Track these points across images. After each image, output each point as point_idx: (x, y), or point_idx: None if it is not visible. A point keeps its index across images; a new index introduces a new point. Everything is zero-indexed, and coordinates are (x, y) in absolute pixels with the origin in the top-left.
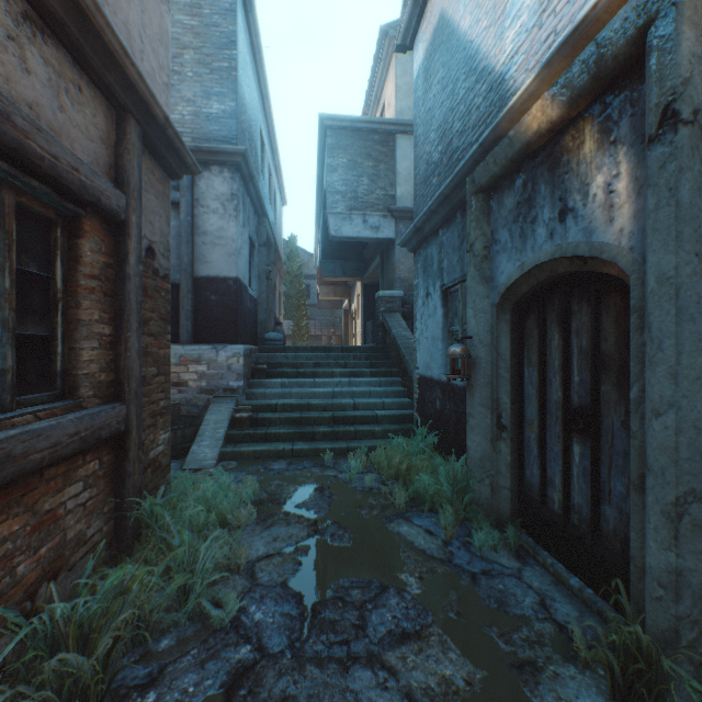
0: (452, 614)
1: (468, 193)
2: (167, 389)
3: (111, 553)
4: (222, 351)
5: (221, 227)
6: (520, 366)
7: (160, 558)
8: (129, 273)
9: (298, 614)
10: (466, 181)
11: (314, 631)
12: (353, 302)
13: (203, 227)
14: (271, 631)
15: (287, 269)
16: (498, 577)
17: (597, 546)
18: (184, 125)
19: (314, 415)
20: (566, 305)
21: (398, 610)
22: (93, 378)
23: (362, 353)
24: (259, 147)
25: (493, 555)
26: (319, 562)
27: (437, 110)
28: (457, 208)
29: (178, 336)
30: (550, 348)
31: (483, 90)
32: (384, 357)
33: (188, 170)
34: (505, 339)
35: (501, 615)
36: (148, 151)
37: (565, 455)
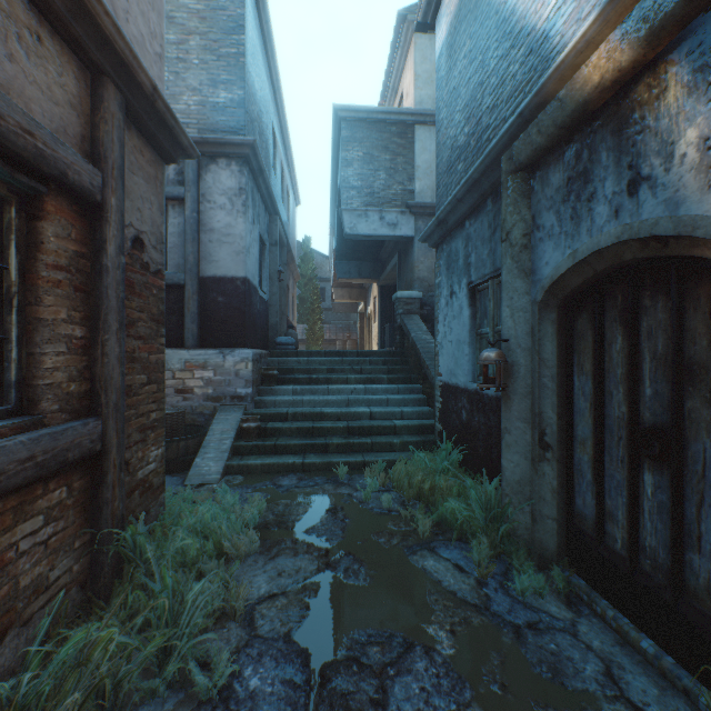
0: (495, 688)
1: (504, 173)
2: (160, 400)
3: (84, 595)
4: (229, 356)
5: (228, 224)
6: (568, 375)
7: (143, 601)
8: (107, 265)
9: (303, 682)
10: (501, 159)
11: (322, 708)
12: (369, 305)
13: (209, 224)
14: (269, 706)
15: (302, 271)
16: (548, 633)
17: (680, 604)
18: (190, 116)
19: (327, 425)
20: (634, 300)
21: (427, 679)
22: (59, 390)
23: (379, 358)
24: (270, 142)
25: (538, 601)
26: (330, 606)
27: (463, 88)
28: (488, 195)
29: (183, 340)
30: (609, 352)
31: (520, 55)
32: (402, 362)
33: (184, 153)
34: (549, 342)
35: (558, 691)
36: (135, 128)
37: (632, 485)
